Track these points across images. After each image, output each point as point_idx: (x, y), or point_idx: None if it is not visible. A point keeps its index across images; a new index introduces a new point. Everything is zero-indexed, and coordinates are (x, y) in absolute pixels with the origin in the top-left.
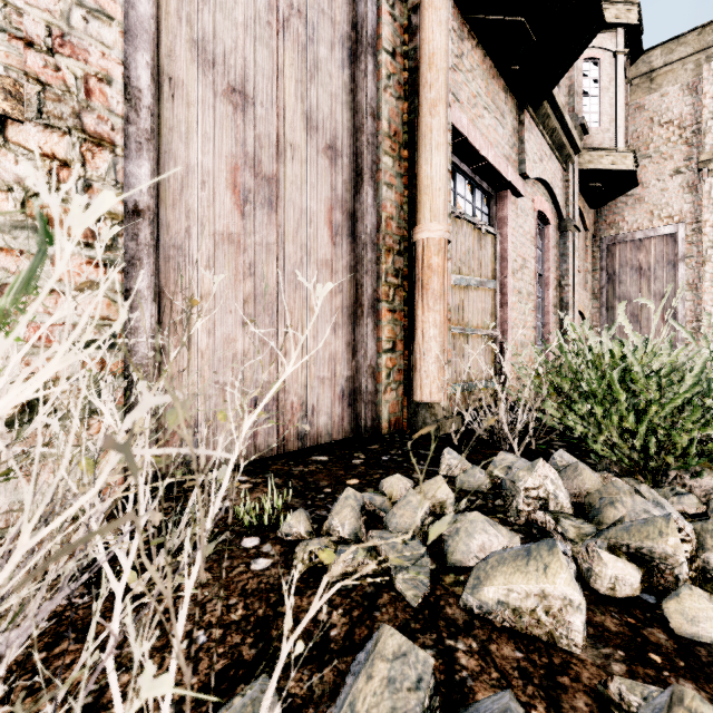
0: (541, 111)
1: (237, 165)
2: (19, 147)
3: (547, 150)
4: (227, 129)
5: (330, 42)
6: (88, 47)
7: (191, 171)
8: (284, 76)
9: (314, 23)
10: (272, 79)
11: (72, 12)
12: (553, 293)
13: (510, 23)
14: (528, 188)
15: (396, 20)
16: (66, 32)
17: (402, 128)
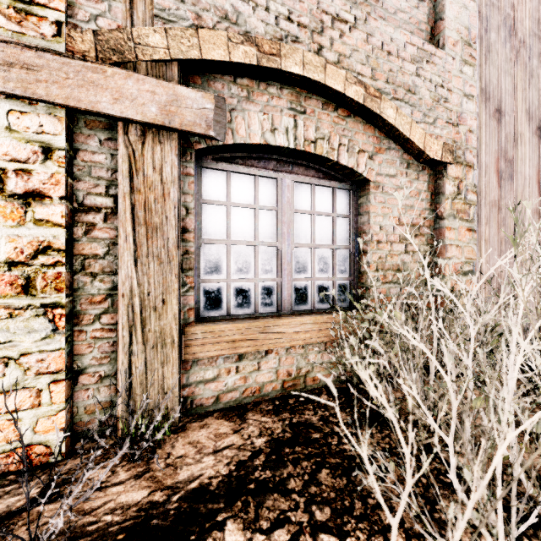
0: None
1: (497, 157)
2: (449, 176)
3: None
4: (494, 136)
5: (538, 54)
6: (466, 116)
7: (480, 167)
8: (517, 90)
9: (530, 46)
10: (511, 95)
11: (462, 101)
12: None
13: None
14: None
15: None
16: (461, 112)
17: None
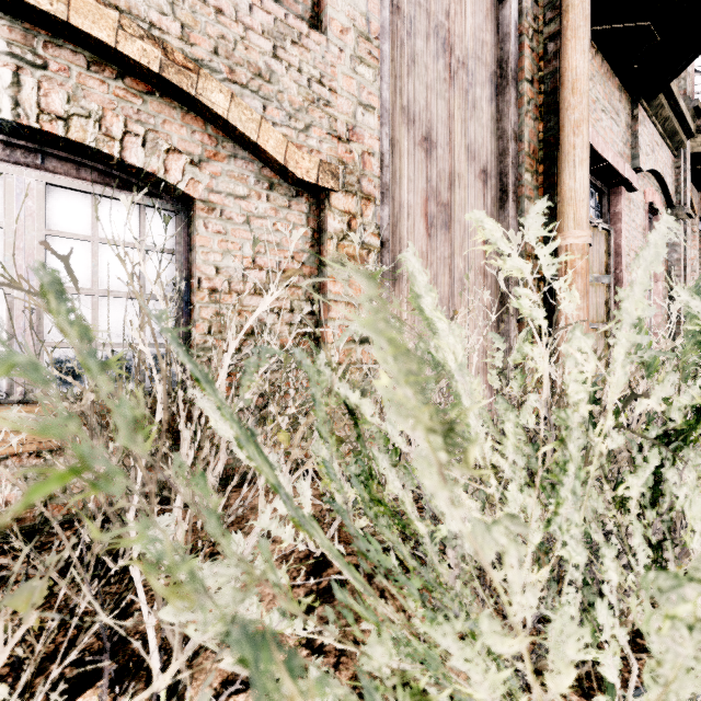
0: (655, 103)
1: (427, 198)
2: (335, 209)
3: (658, 140)
4: (421, 171)
5: (482, 83)
6: (363, 132)
7: (401, 207)
8: (454, 119)
9: (472, 70)
10: (446, 124)
11: (357, 111)
12: (662, 285)
13: (634, 29)
14: (639, 181)
15: (533, 51)
16: (354, 126)
17: (538, 145)
